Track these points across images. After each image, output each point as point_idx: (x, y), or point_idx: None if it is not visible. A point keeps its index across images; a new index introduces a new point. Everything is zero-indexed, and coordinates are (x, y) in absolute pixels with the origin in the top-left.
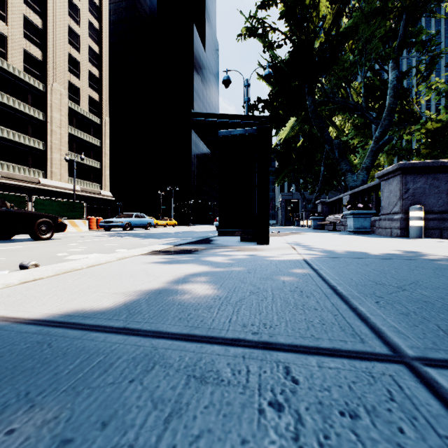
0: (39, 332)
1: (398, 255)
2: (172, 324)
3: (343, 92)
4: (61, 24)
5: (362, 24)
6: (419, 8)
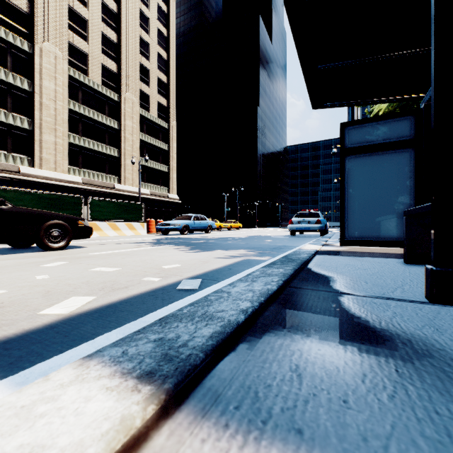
0: None
1: None
2: None
3: None
4: (133, 35)
5: None
6: None
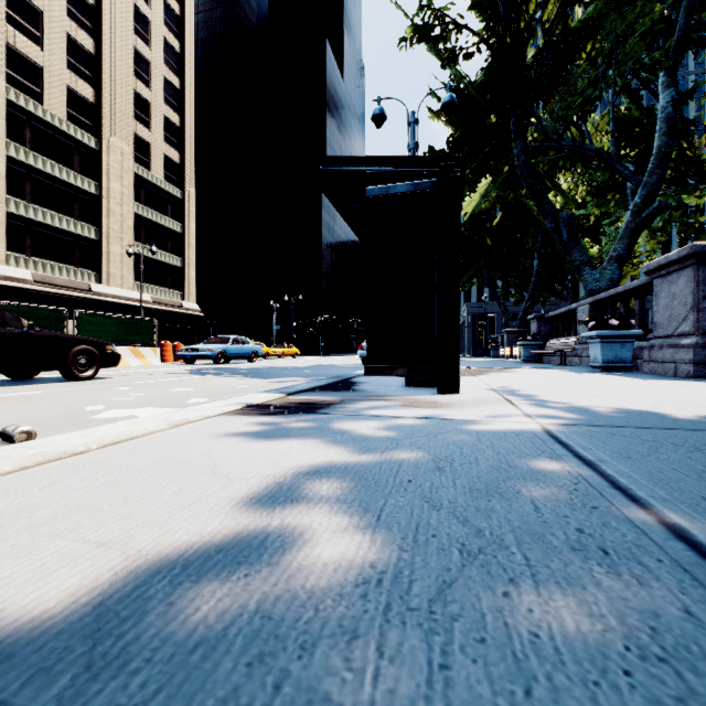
0: None
1: None
2: None
3: (573, 132)
4: (122, 45)
5: (611, 13)
6: None
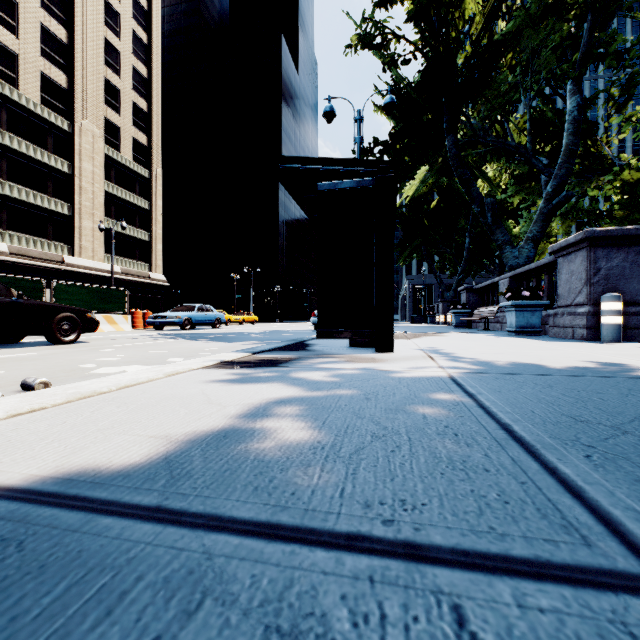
0: (10, 515)
1: (594, 369)
2: (242, 500)
3: (498, 128)
4: (94, 36)
5: (527, 28)
6: (612, 3)
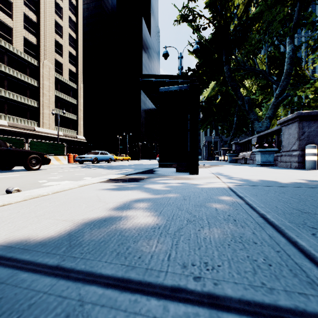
0: None
1: (305, 183)
2: (108, 261)
3: (251, 62)
4: (49, 18)
5: (266, 11)
6: None
